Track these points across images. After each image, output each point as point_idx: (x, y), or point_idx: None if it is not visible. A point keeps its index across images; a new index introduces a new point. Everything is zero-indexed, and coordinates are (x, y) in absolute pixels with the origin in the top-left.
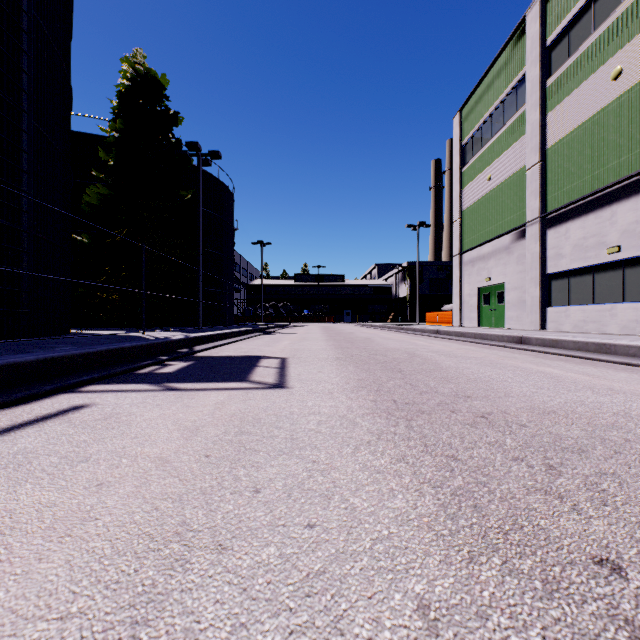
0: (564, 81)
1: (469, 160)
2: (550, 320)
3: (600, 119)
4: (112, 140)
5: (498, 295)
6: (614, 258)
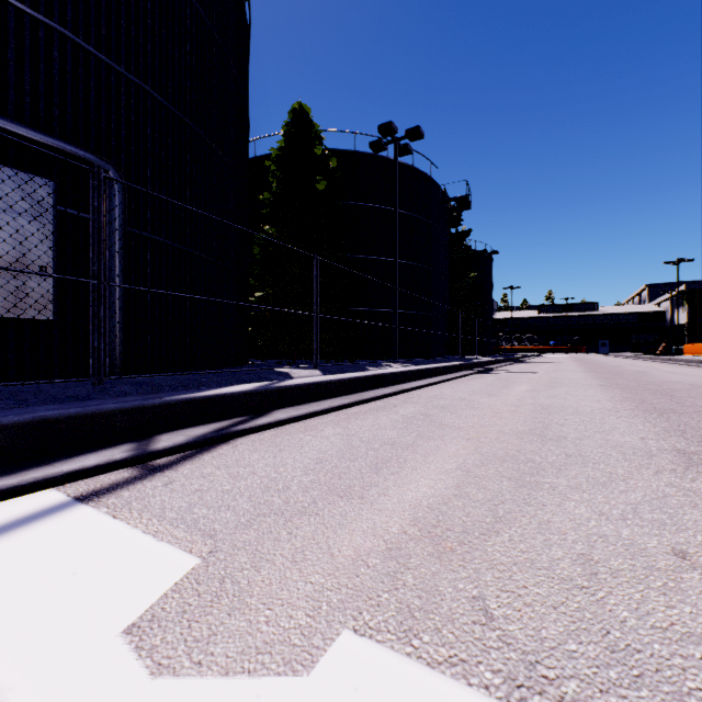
0: None
1: None
2: None
3: None
4: None
5: None
6: None
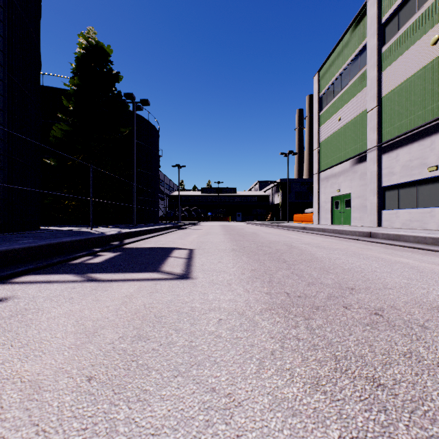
0: (395, 48)
1: (325, 106)
2: (384, 219)
3: (422, 74)
4: (72, 92)
5: (346, 202)
6: (433, 174)
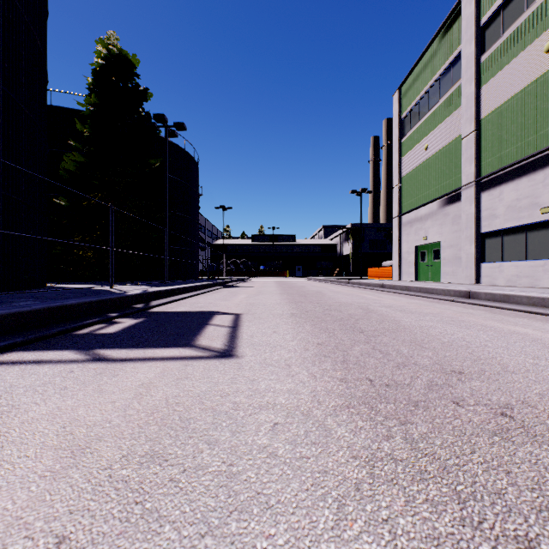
0: (498, 56)
1: (407, 132)
2: (484, 275)
3: (533, 89)
4: (87, 113)
5: (434, 252)
6: (547, 217)
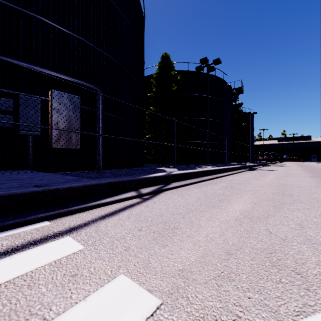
0: None
1: None
2: None
3: None
4: None
5: None
6: None
